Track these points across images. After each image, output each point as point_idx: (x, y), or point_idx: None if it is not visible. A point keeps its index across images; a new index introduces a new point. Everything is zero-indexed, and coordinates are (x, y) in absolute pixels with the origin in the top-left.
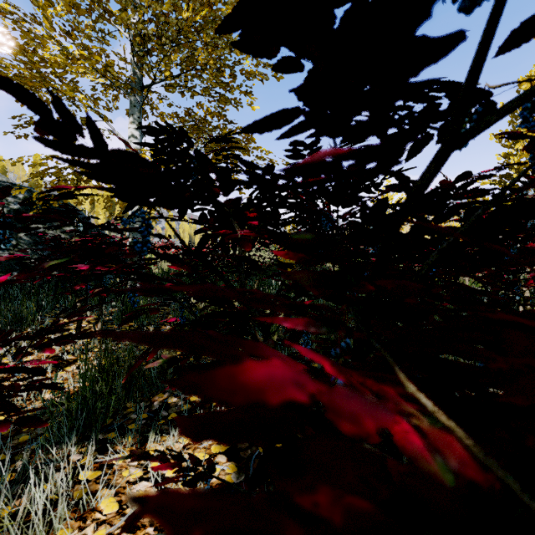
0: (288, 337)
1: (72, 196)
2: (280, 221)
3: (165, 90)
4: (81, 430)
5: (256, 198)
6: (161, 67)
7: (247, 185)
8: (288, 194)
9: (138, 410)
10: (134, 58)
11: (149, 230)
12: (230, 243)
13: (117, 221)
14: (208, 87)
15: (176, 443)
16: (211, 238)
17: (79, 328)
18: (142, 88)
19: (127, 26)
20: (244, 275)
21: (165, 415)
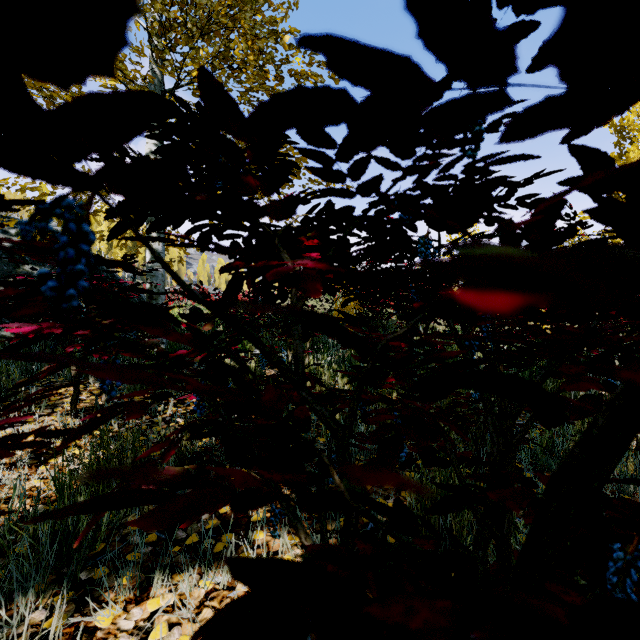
0: (378, 449)
1: (7, 206)
2: (356, 251)
3: (193, 95)
4: (56, 565)
5: (317, 215)
6: (188, 65)
7: (322, 125)
8: (377, 201)
9: (141, 533)
10: (152, 53)
11: (80, 246)
12: (276, 287)
13: (127, 260)
14: (247, 90)
15: (195, 588)
16: (247, 280)
17: (75, 402)
18: (163, 92)
19: (141, 6)
20: (301, 341)
21: (182, 536)
